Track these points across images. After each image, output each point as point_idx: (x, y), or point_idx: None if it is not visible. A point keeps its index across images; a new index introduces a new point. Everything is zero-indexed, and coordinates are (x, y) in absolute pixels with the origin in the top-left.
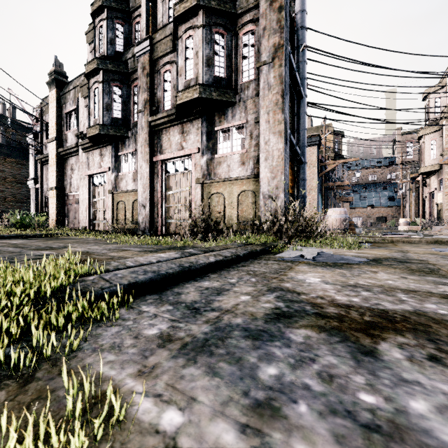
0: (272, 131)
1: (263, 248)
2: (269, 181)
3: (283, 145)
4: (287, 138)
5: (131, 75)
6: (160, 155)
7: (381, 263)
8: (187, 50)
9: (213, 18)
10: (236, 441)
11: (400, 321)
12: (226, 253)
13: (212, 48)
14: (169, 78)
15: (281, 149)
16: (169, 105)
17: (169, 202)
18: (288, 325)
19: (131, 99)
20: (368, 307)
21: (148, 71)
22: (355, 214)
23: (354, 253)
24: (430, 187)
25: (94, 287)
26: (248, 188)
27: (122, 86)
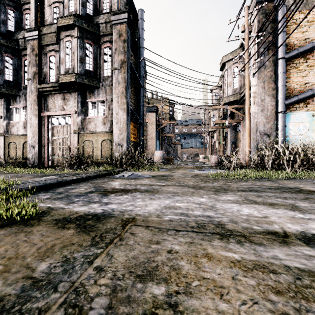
0: (120, 108)
1: (107, 172)
2: (119, 135)
3: (126, 116)
4: (129, 112)
5: (22, 51)
6: (47, 111)
7: (154, 177)
8: (67, 49)
9: (85, 34)
10: (63, 205)
11: (126, 190)
12: (84, 175)
13: (84, 52)
14: (53, 60)
15: (125, 118)
16: (54, 79)
17: (54, 144)
18: (91, 193)
19: (21, 68)
20: (122, 188)
21: (37, 52)
22: (184, 152)
23: (151, 174)
24: (214, 139)
25: (17, 188)
26: (108, 138)
27: (13, 57)
